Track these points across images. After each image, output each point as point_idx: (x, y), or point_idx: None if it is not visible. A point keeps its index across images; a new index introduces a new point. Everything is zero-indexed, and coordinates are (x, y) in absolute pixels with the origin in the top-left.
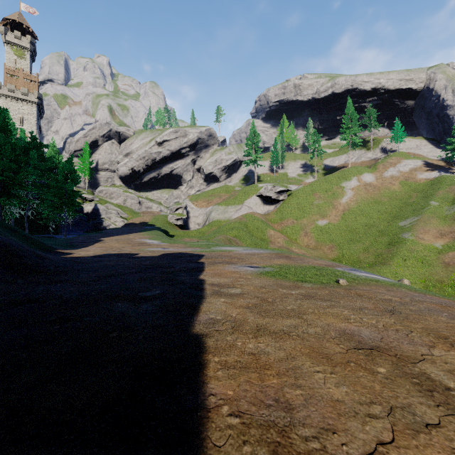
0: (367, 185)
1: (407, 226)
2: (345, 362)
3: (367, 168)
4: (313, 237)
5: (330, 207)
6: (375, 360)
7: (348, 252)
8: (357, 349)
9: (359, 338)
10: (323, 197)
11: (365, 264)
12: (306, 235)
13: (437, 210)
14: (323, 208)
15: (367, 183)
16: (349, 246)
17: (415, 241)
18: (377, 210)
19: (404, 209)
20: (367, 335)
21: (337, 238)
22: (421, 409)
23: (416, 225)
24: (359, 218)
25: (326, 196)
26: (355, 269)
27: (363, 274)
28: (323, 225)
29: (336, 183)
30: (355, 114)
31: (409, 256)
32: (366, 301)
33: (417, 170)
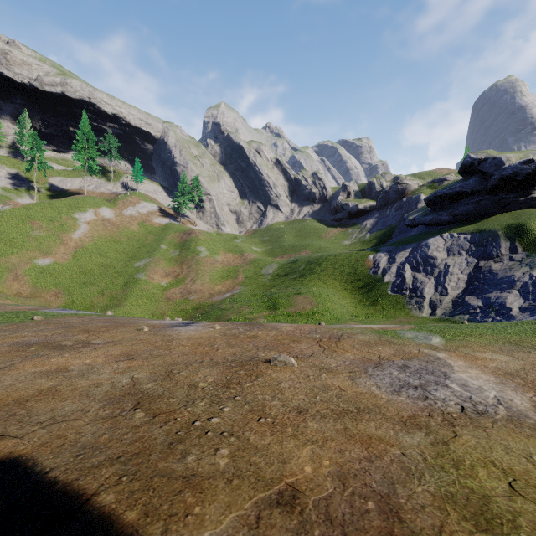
0: (105, 221)
1: (142, 267)
2: (8, 352)
3: (107, 201)
4: (28, 281)
5: (58, 242)
6: (32, 347)
7: (80, 297)
8: (22, 346)
9: (28, 342)
10: (46, 228)
11: (99, 309)
12: (17, 279)
13: (166, 253)
14: (47, 243)
15: (106, 219)
16: (81, 290)
17: (147, 281)
18: (116, 250)
19: (141, 250)
20: (35, 340)
21: (66, 281)
22: (44, 353)
23: (149, 265)
24: (95, 258)
25: (52, 227)
26: (67, 309)
27: (71, 311)
28: (45, 264)
29: (67, 212)
30: (93, 135)
31: (142, 295)
32: (51, 325)
33: (153, 214)
